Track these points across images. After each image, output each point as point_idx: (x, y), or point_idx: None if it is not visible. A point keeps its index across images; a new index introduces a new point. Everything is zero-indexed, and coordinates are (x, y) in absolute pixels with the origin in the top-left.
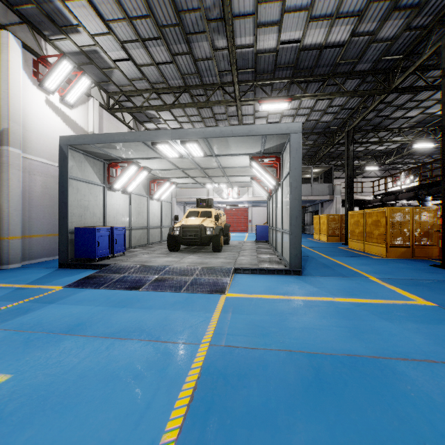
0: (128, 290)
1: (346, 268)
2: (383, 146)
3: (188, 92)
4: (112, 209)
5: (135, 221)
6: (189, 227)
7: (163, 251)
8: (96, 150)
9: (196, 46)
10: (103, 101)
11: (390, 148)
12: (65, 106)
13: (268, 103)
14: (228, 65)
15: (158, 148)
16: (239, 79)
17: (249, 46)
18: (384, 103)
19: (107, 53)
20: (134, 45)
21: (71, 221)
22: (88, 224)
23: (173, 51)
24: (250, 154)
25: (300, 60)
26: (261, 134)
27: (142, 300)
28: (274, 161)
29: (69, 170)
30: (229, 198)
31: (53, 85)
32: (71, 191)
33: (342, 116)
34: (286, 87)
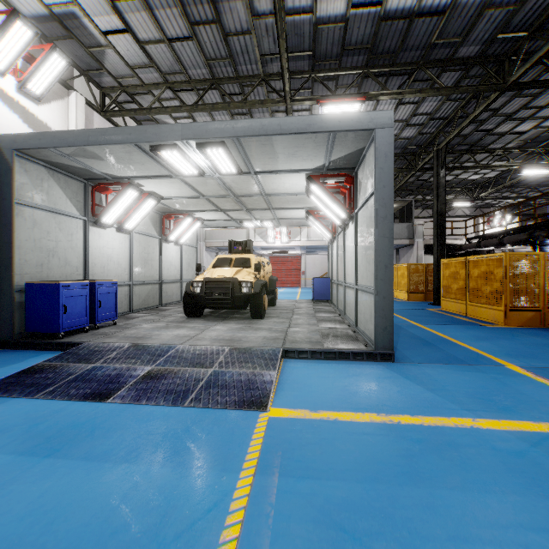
0: (86, 401)
1: (457, 345)
2: (478, 174)
3: (218, 89)
4: (101, 255)
5: (140, 273)
6: (215, 282)
7: (178, 317)
8: (66, 161)
9: (226, 9)
10: (93, 100)
11: (486, 177)
12: (28, 98)
13: (332, 103)
14: (274, 44)
15: (162, 157)
16: (290, 69)
17: (305, 12)
18: (488, 110)
19: (92, 19)
20: (132, 6)
21: (21, 272)
22: (56, 278)
23: (192, 18)
24: (308, 171)
25: (379, 37)
26: (327, 130)
27: (101, 429)
28: (343, 183)
29: (18, 190)
30: (275, 242)
31: (2, 61)
32: (21, 224)
33: (429, 130)
34: (356, 84)
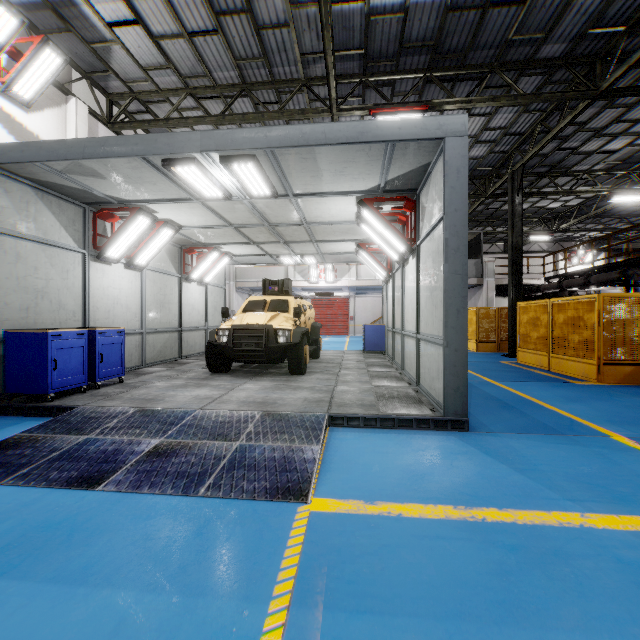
0: (69, 488)
1: (544, 408)
2: (558, 202)
3: (249, 97)
4: (105, 297)
5: (155, 318)
6: (246, 330)
7: (200, 372)
8: (58, 180)
9: None
10: (98, 109)
11: (568, 205)
12: (15, 104)
13: (388, 112)
14: (317, 40)
15: (178, 174)
16: (337, 72)
17: None
18: (574, 124)
19: (94, 7)
20: None
21: (1, 318)
22: (46, 325)
23: (217, 6)
24: (359, 193)
25: (445, 33)
26: (384, 139)
27: (83, 532)
28: (402, 209)
29: None
30: (319, 282)
31: None
32: (1, 258)
33: (503, 148)
34: (416, 91)
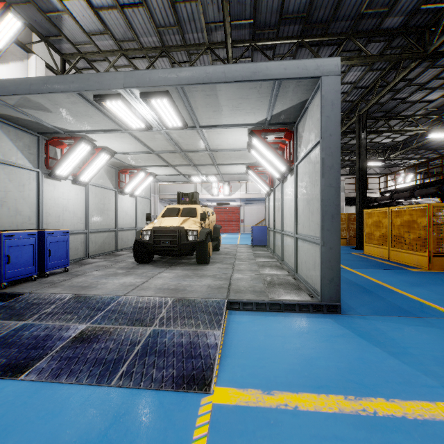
0: None
1: (395, 292)
2: (389, 138)
3: (168, 57)
4: (56, 205)
5: (96, 221)
6: (163, 231)
7: (129, 263)
8: (14, 113)
9: None
10: (54, 65)
11: (396, 141)
12: None
13: None
14: (218, 12)
15: (108, 108)
16: (232, 38)
17: None
18: (404, 80)
19: None
20: None
21: None
22: (6, 227)
23: None
24: (250, 125)
25: (314, 7)
26: (272, 78)
27: None
28: (283, 138)
29: None
30: (219, 195)
31: None
32: None
33: (352, 98)
34: (291, 53)
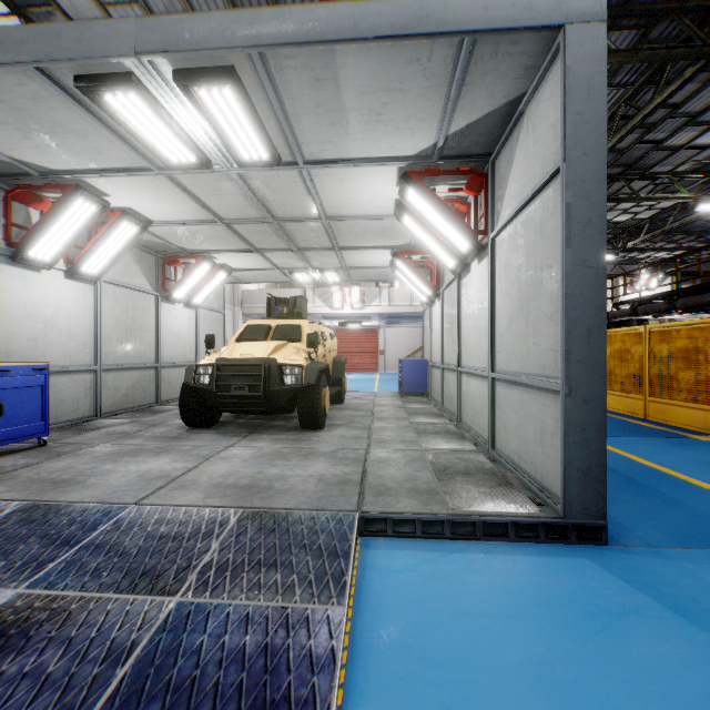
0: None
1: (694, 487)
2: (628, 214)
3: None
4: (29, 317)
5: (118, 350)
6: (236, 366)
7: (174, 427)
8: None
9: None
10: None
11: (638, 219)
12: None
13: None
14: None
15: (111, 110)
16: None
17: None
18: (665, 106)
19: None
20: None
21: None
22: None
23: None
24: (403, 160)
25: None
26: (457, 30)
27: None
28: (464, 191)
29: None
30: (344, 308)
31: None
32: None
33: None
34: None
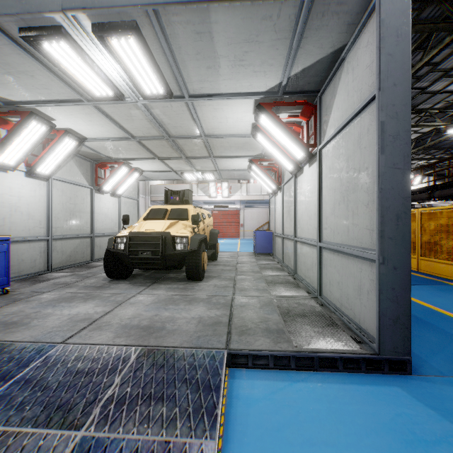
0: None
1: None
2: None
3: None
4: None
5: (64, 225)
6: (142, 237)
7: (101, 278)
8: None
9: None
10: None
11: None
12: None
13: None
14: None
15: (49, 55)
16: None
17: None
18: (428, 64)
19: None
20: None
21: None
22: None
23: None
24: (258, 95)
25: None
26: None
27: None
28: (299, 117)
29: None
30: (217, 197)
31: None
32: None
33: None
34: None
